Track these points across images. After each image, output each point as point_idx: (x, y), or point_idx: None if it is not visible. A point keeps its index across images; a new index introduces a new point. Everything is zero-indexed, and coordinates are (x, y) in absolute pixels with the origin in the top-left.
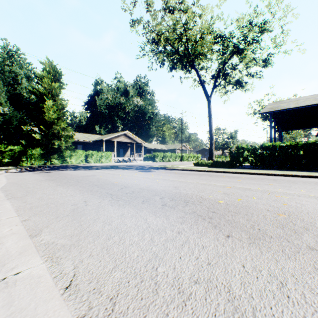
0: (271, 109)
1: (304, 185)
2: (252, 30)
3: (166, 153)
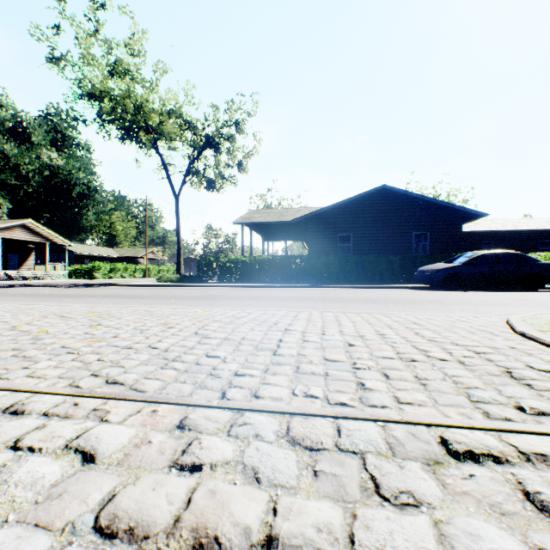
0: (244, 220)
1: (223, 290)
2: (227, 126)
3: (118, 264)
